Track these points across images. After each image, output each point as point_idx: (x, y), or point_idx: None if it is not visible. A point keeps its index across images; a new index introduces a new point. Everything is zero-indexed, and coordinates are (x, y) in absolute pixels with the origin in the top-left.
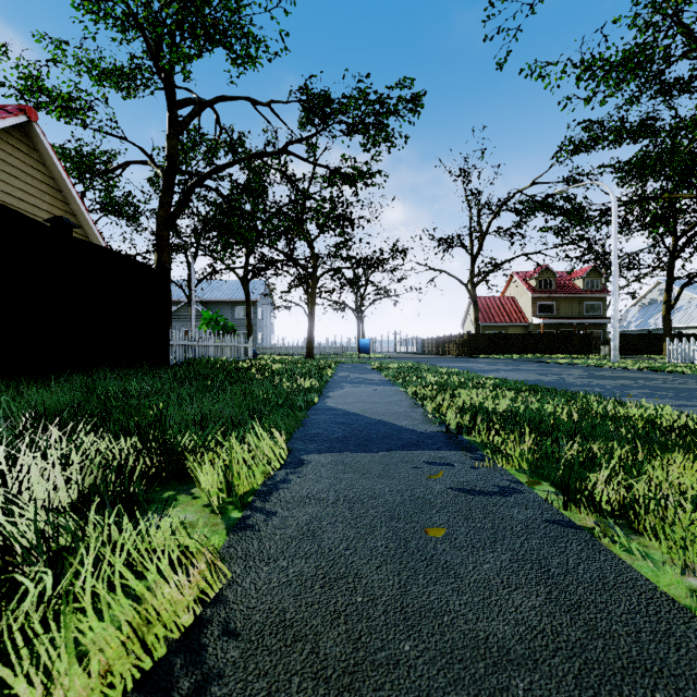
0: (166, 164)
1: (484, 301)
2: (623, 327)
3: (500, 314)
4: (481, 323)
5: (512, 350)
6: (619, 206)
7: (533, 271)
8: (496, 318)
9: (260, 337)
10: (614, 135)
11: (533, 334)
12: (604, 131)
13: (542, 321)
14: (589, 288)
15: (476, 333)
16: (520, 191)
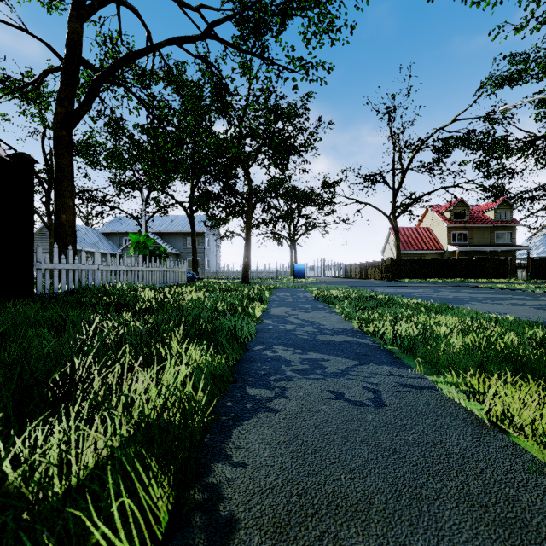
0: (64, 51)
1: (402, 231)
2: (525, 254)
3: (418, 242)
4: (401, 251)
5: (432, 274)
6: (543, 136)
7: (447, 204)
8: (414, 246)
9: (208, 263)
10: (544, 64)
11: (451, 260)
12: (532, 62)
13: (458, 249)
14: (500, 218)
15: (399, 259)
16: (441, 128)
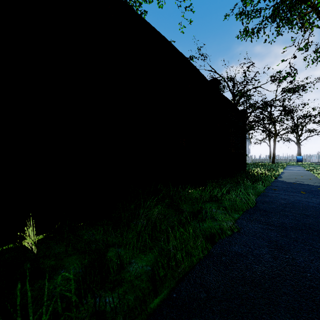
0: None
1: None
2: None
3: None
4: None
5: None
6: None
7: None
8: None
9: None
10: None
11: None
12: None
13: None
14: None
15: None
16: None
